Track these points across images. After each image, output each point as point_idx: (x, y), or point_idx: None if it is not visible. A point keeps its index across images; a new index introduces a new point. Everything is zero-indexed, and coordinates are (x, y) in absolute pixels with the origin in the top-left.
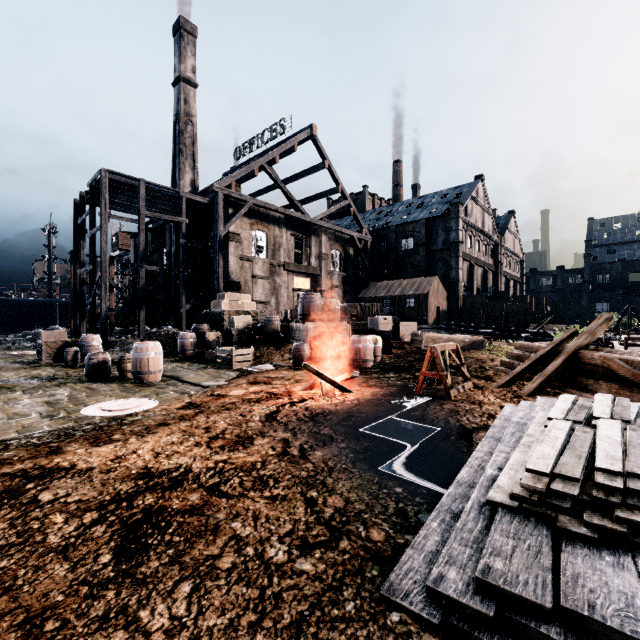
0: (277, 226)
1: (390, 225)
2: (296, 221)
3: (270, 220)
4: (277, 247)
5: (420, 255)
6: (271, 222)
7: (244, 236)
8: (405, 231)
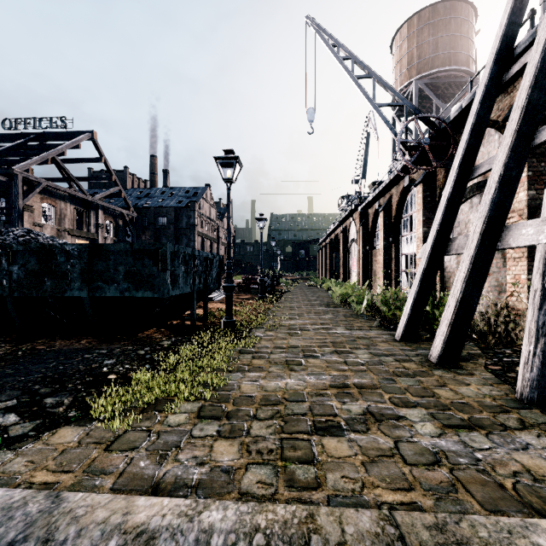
0: (63, 201)
1: (150, 206)
2: (78, 198)
3: (57, 196)
4: (63, 217)
5: (171, 230)
6: (58, 198)
7: (35, 207)
8: (161, 212)
